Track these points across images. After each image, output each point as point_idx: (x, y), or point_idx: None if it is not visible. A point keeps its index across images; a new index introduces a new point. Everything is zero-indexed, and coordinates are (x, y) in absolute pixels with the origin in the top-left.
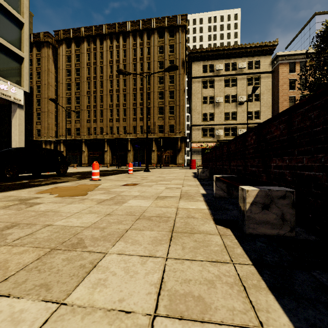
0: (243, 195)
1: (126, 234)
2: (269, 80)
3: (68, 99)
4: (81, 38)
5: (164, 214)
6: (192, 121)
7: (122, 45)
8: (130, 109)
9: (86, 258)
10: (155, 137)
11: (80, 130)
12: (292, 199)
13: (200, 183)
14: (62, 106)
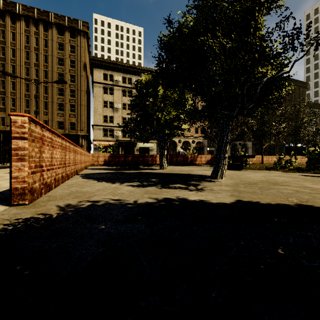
0: None
1: (1, 180)
2: None
3: None
4: None
5: None
6: (94, 121)
7: (9, 26)
8: (21, 100)
9: None
10: None
11: None
12: None
13: None
14: None
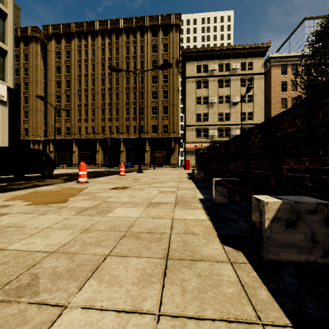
0: (259, 208)
1: (104, 264)
2: (262, 82)
3: (58, 97)
4: (72, 34)
5: (156, 229)
6: (186, 121)
7: (114, 43)
8: (123, 109)
9: (29, 321)
10: (149, 137)
11: (70, 129)
12: (325, 214)
13: (196, 186)
14: (50, 104)
